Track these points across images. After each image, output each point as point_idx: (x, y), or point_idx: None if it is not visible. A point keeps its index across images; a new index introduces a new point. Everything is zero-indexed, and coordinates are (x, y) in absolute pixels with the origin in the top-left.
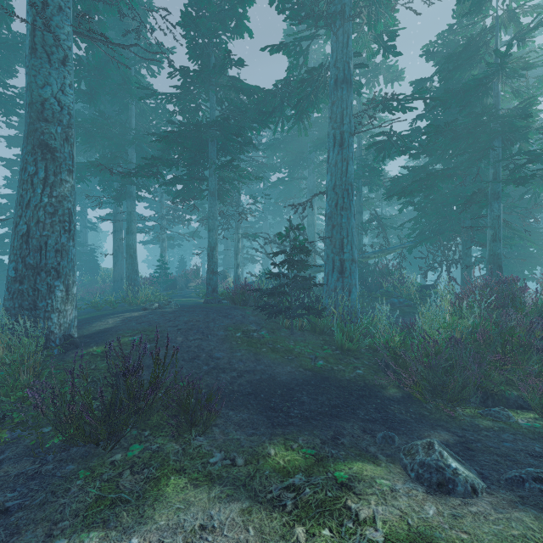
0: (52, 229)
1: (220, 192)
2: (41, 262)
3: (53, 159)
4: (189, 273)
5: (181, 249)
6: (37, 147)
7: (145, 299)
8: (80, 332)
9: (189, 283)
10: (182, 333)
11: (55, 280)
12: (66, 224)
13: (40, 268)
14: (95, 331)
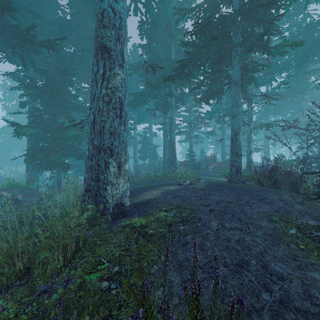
0: (107, 115)
1: (241, 82)
2: (101, 143)
3: (108, 58)
4: (208, 159)
5: (201, 145)
6: (98, 49)
7: (180, 175)
8: (132, 200)
9: (209, 166)
10: (216, 217)
11: (109, 157)
12: (117, 110)
13: (100, 148)
14: (142, 201)
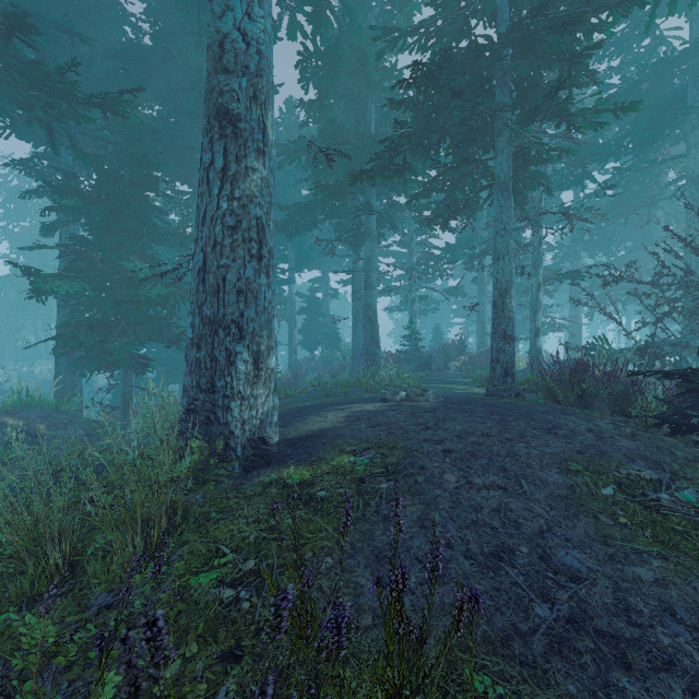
0: (232, 255)
1: (515, 184)
2: (218, 312)
3: (234, 135)
4: (450, 347)
5: (435, 318)
6: (214, 118)
7: (387, 382)
8: (285, 431)
9: (450, 362)
10: (455, 465)
11: (236, 343)
12: (253, 245)
13: (217, 322)
14: (304, 433)
